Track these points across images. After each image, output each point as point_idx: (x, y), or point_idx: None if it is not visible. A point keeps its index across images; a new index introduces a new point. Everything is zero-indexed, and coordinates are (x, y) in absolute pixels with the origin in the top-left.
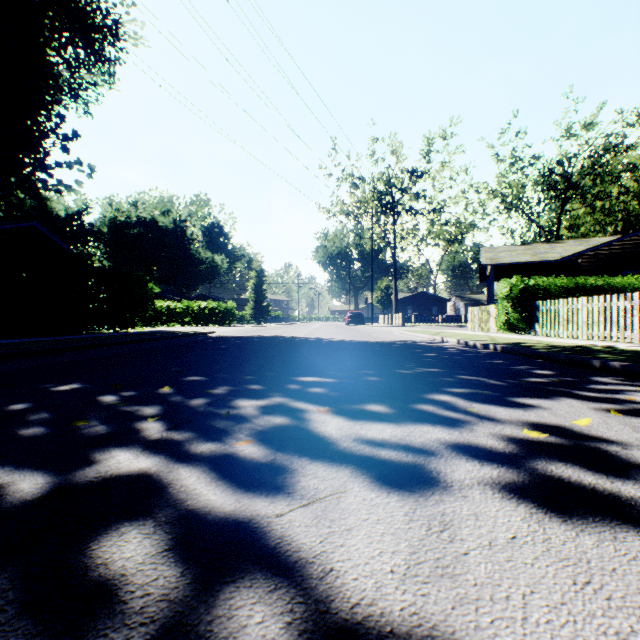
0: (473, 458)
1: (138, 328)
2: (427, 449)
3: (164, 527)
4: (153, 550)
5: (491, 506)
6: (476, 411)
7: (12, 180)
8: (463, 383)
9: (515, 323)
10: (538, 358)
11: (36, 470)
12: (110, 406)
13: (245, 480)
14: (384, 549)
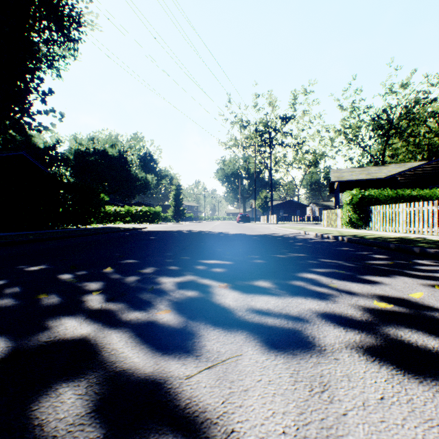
0: (339, 325)
1: (93, 225)
2: (303, 317)
3: (94, 388)
4: (83, 411)
5: (359, 368)
6: (336, 286)
7: (7, 123)
8: (323, 265)
9: (355, 221)
10: (374, 246)
11: (0, 335)
12: (66, 282)
13: (163, 344)
14: (276, 410)
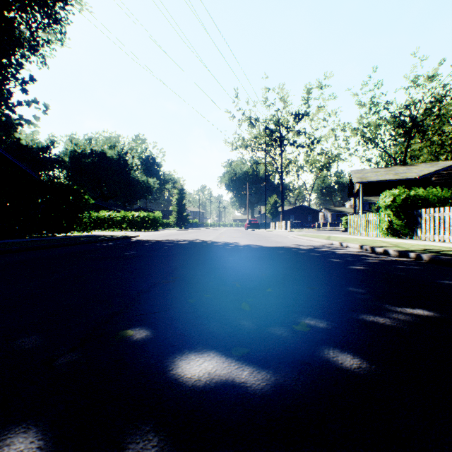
0: None
1: (77, 233)
2: None
3: None
4: None
5: None
6: None
7: None
8: None
9: (398, 229)
10: None
11: None
12: None
13: None
14: None
